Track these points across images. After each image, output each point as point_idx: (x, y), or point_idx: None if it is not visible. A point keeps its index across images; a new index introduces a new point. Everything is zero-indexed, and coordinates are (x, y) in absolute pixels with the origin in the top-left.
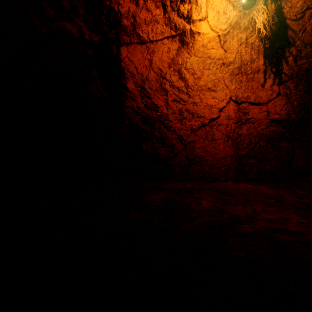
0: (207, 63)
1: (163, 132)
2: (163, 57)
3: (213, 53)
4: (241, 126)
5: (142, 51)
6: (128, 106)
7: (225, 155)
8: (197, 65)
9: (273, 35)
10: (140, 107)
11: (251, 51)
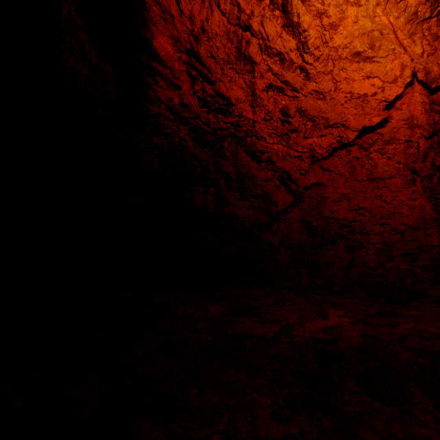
0: None
1: (242, 165)
2: None
3: None
4: None
5: None
6: (158, 98)
7: (421, 218)
8: None
9: None
10: (189, 103)
11: None
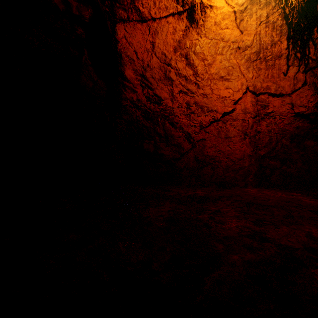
0: (220, 47)
1: (167, 129)
2: (168, 40)
3: (227, 34)
4: (260, 122)
5: (143, 31)
6: (126, 97)
7: (243, 155)
8: (208, 49)
9: (299, 12)
10: (141, 99)
11: (272, 32)
